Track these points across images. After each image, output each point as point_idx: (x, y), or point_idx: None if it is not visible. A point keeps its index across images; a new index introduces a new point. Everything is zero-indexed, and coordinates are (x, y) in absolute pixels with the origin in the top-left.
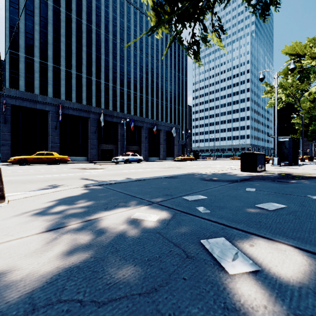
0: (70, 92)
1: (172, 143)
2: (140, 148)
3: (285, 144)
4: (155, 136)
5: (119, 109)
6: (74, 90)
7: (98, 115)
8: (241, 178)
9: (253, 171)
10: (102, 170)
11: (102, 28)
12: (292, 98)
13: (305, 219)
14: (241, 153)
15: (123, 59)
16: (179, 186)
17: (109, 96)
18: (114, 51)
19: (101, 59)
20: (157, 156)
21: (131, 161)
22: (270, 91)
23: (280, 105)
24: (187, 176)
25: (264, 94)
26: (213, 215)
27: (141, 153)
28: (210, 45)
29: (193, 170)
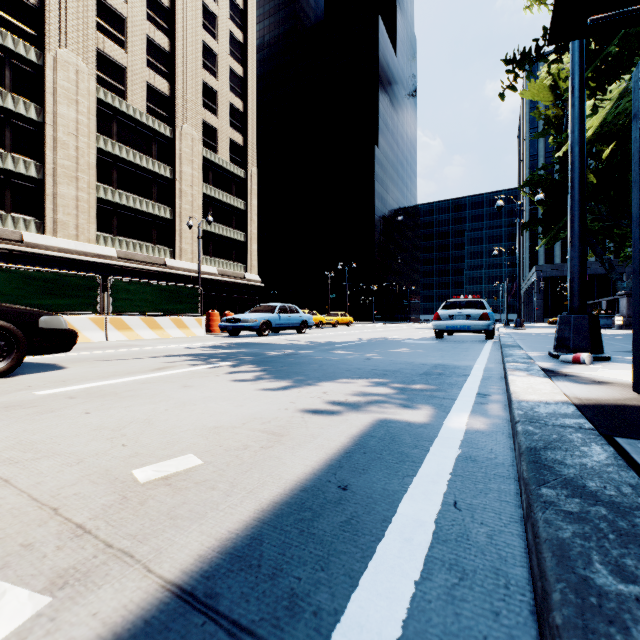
0: None
1: None
2: None
3: None
4: None
5: None
6: None
7: None
8: None
9: None
10: None
11: None
12: None
13: None
14: None
15: None
16: None
17: None
18: None
19: None
20: None
21: None
22: None
23: None
24: None
25: None
26: None
27: None
28: None
29: None
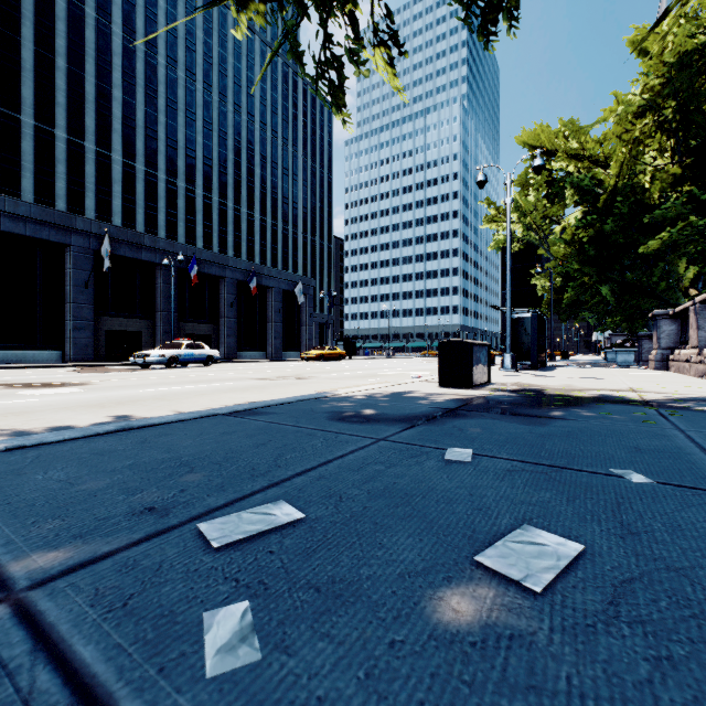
0: (15, 172)
1: (297, 320)
2: (217, 330)
3: (524, 326)
4: (255, 300)
5: (165, 232)
6: (30, 170)
7: (98, 240)
8: (437, 408)
9: (465, 386)
10: (76, 388)
11: (116, 19)
12: (536, 232)
13: (699, 661)
14: (440, 342)
15: (174, 108)
16: (245, 451)
17: (137, 196)
18: (151, 84)
19: (114, 100)
20: (260, 350)
21: (185, 362)
22: (496, 217)
23: (515, 245)
24: (301, 404)
25: (486, 223)
26: (257, 703)
27: (221, 342)
28: (368, 72)
29: (332, 383)
